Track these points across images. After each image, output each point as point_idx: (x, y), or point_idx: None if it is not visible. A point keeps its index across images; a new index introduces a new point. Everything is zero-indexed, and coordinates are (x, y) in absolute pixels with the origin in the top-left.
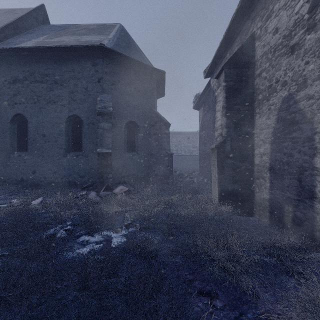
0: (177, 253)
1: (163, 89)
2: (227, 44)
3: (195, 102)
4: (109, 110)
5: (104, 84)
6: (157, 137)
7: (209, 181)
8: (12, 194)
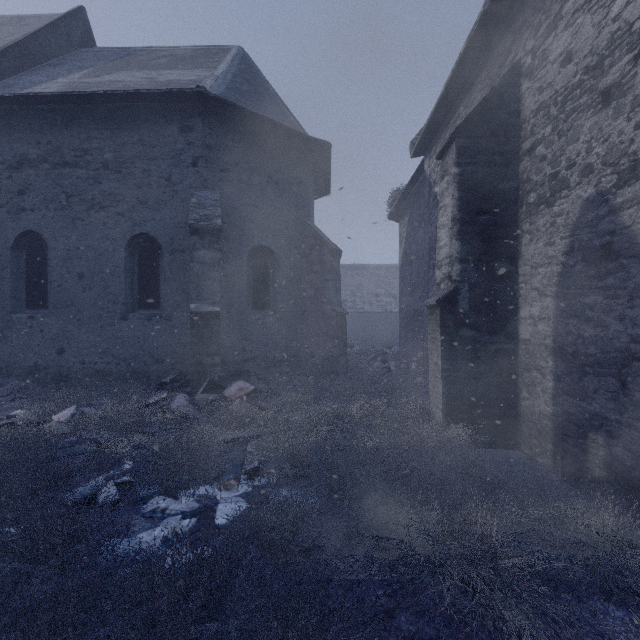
0: (359, 545)
1: (327, 179)
2: (459, 88)
3: (391, 205)
4: (215, 223)
5: (206, 170)
6: (314, 278)
7: (420, 367)
8: (14, 397)
